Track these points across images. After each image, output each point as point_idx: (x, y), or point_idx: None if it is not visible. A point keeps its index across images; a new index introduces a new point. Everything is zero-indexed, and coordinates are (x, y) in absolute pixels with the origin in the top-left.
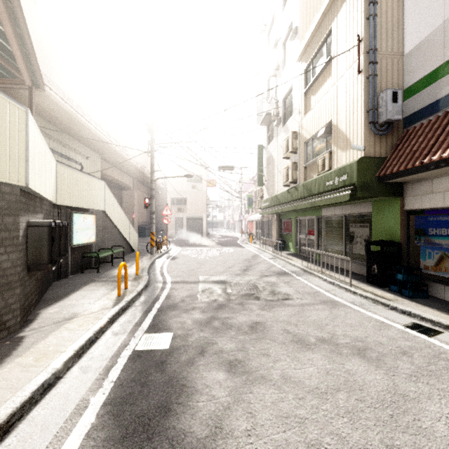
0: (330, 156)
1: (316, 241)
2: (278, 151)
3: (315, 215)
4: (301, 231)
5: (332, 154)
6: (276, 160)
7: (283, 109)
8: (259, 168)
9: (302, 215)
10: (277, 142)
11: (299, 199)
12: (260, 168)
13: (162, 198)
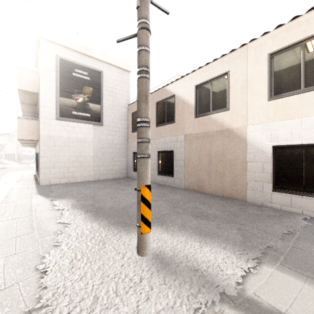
0: None
1: None
2: None
3: None
4: None
5: None
6: None
7: None
8: None
9: None
10: None
11: None
12: None
13: None
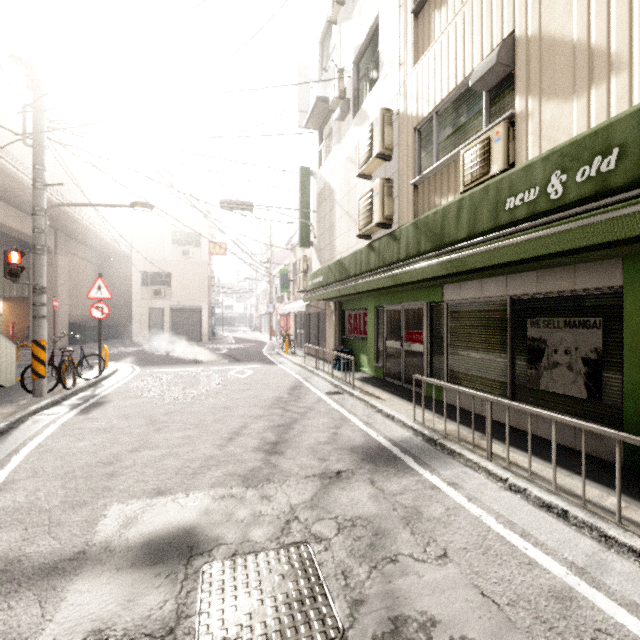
0: (511, 129)
1: (426, 356)
2: (344, 171)
3: (425, 300)
4: (388, 333)
5: (517, 123)
6: (339, 190)
7: (355, 82)
8: (303, 210)
9: (392, 301)
10: (341, 152)
11: (403, 261)
12: (305, 210)
13: (127, 272)
